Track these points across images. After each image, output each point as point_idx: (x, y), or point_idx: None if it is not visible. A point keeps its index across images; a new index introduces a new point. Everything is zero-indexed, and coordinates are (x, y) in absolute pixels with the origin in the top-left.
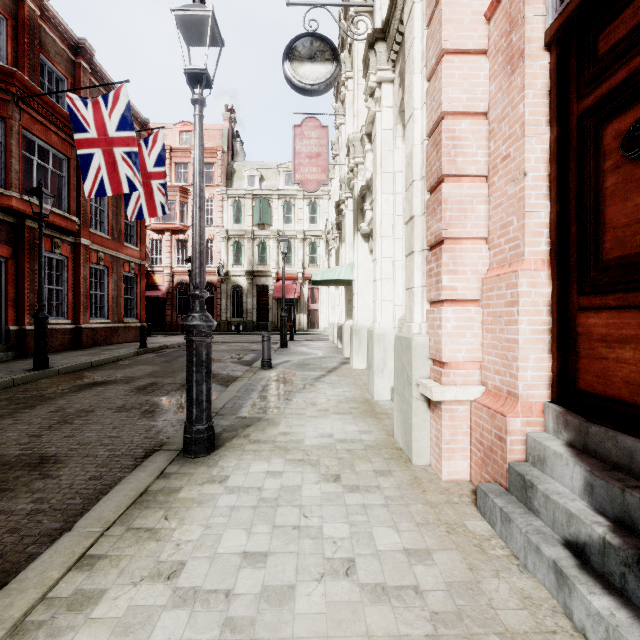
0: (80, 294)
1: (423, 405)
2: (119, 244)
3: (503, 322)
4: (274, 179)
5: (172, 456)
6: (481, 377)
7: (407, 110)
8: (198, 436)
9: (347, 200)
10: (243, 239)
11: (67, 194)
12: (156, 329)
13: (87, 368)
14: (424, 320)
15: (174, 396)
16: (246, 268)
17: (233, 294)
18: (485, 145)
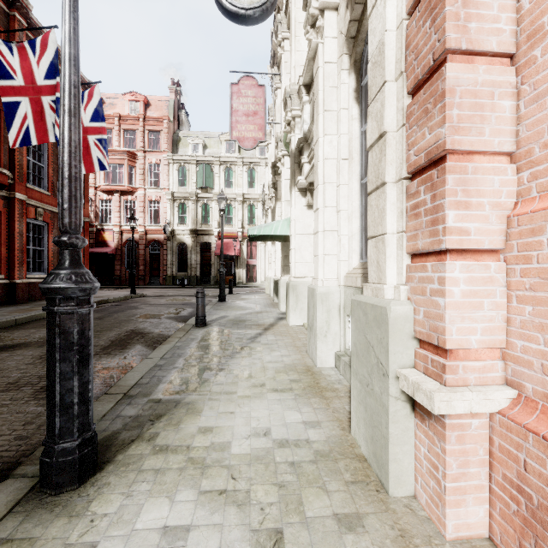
0: (15, 249)
1: (404, 407)
2: None
3: None
4: (216, 147)
5: (20, 493)
6: (505, 372)
7: None
8: (63, 459)
9: (283, 158)
10: (188, 201)
11: None
12: (106, 283)
13: (9, 327)
14: (403, 280)
15: None
16: (190, 227)
17: (178, 251)
18: (511, 5)
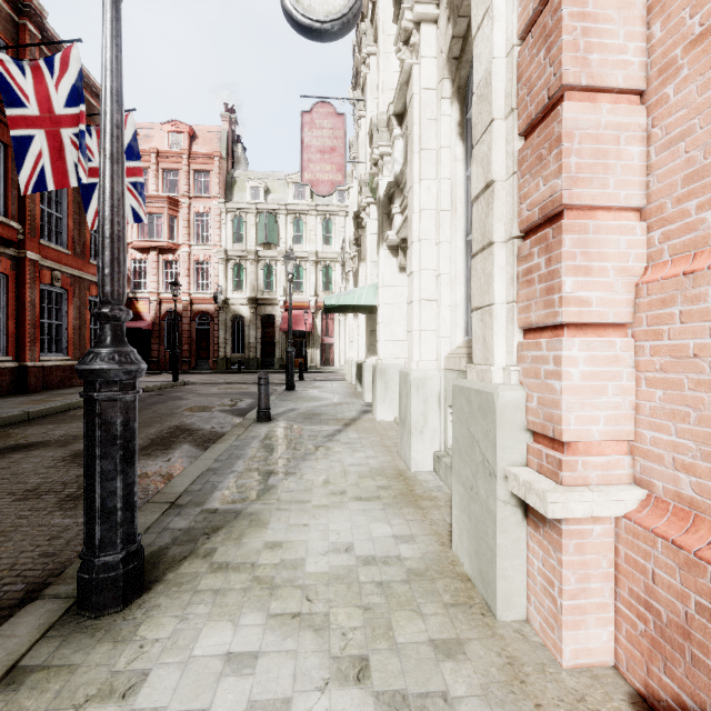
0: (25, 323)
1: (515, 513)
2: (83, 261)
3: (707, 368)
4: (282, 192)
5: (53, 615)
6: (633, 469)
7: (477, 9)
8: (104, 576)
9: (369, 207)
10: (245, 261)
11: (4, 192)
12: None
13: (20, 422)
14: (513, 361)
15: None
16: (249, 295)
17: (233, 325)
18: (641, 33)
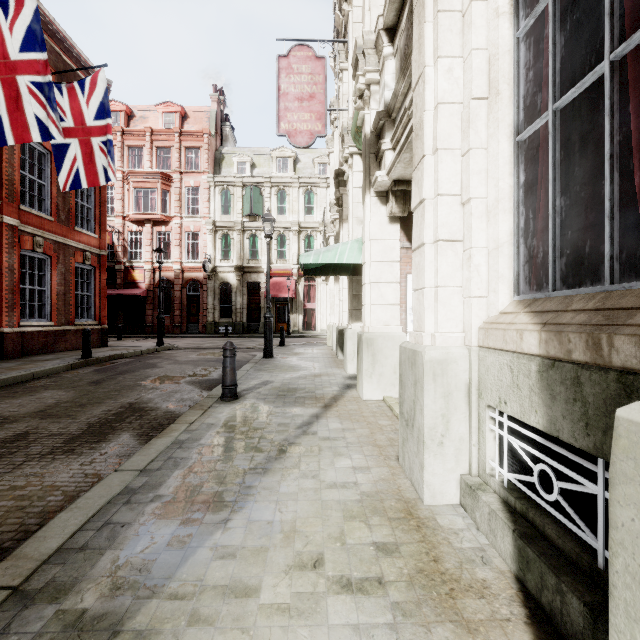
0: (2, 288)
1: None
2: (68, 228)
3: None
4: (267, 166)
5: None
6: None
7: None
8: None
9: (351, 158)
10: (232, 231)
11: None
12: (135, 331)
13: None
14: None
15: (21, 476)
16: (235, 263)
17: (221, 292)
18: None
